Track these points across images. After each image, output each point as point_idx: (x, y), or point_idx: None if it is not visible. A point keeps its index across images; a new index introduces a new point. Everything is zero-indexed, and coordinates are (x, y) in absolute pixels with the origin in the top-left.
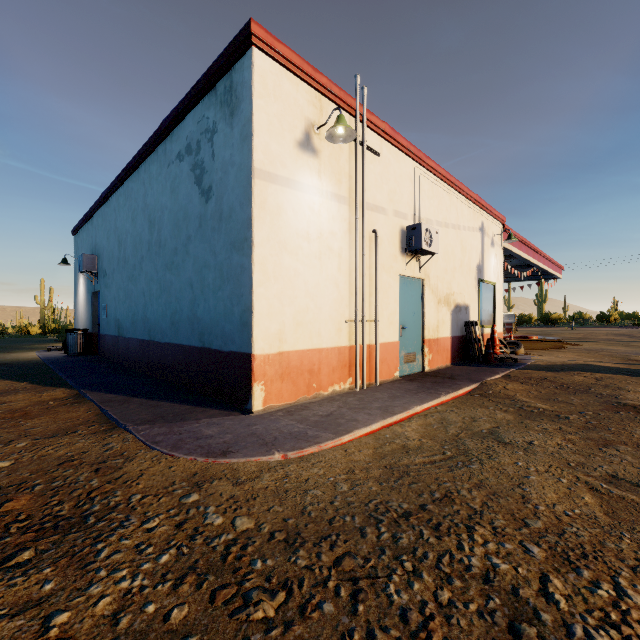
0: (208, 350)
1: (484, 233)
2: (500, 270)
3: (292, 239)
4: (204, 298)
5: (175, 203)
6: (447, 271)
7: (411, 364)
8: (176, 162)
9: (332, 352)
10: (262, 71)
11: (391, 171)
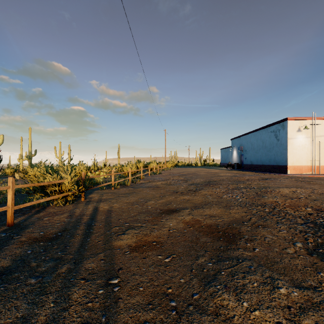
0: (278, 165)
1: None
2: None
3: (295, 147)
4: (277, 157)
5: (270, 140)
6: None
7: None
8: (270, 133)
9: (305, 166)
10: (289, 123)
11: None
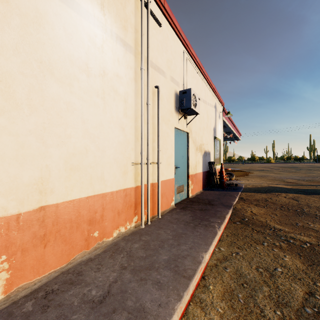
0: None
1: (216, 109)
2: (222, 132)
3: (63, 64)
4: None
5: None
6: (200, 129)
7: (181, 193)
8: None
9: (117, 195)
10: None
11: (169, 44)
